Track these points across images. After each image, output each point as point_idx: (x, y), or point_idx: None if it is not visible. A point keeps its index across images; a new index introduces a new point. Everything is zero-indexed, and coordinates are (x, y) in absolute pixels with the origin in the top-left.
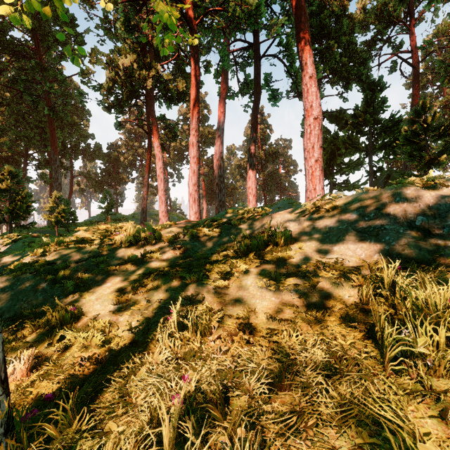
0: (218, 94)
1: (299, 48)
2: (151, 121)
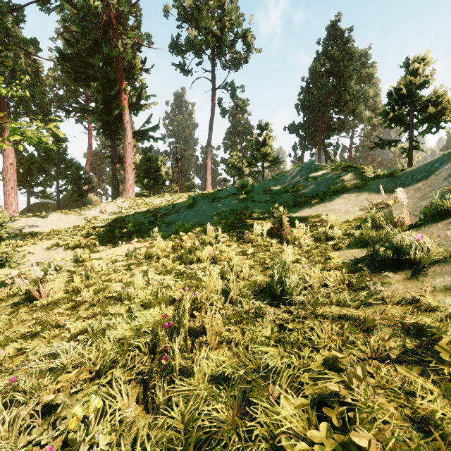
0: None
1: None
2: None
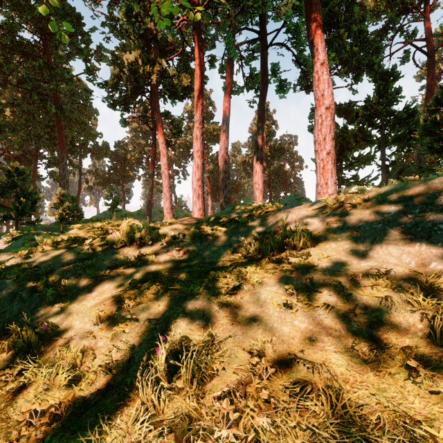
0: (223, 89)
1: (310, 33)
2: (156, 118)
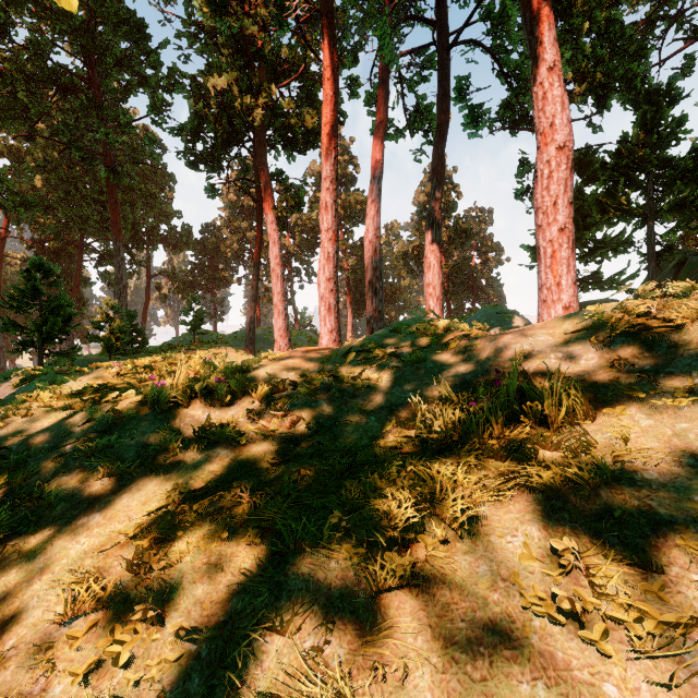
0: (371, 133)
1: (528, 14)
2: (261, 181)
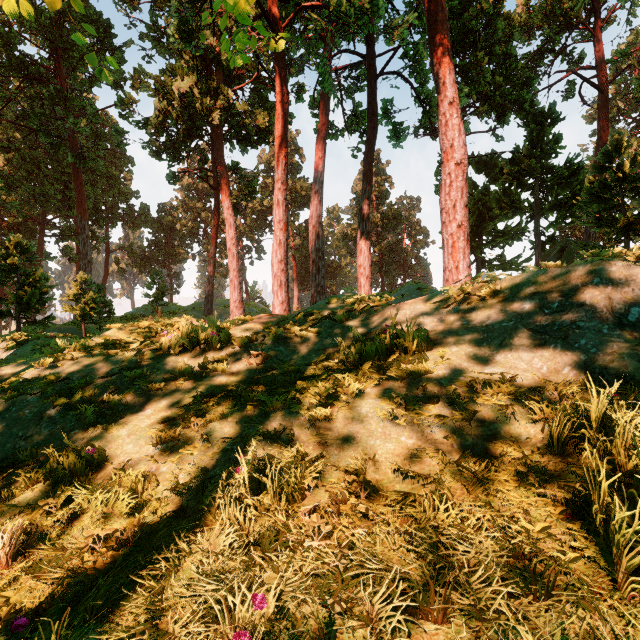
0: (315, 132)
1: (434, 60)
2: (219, 172)
